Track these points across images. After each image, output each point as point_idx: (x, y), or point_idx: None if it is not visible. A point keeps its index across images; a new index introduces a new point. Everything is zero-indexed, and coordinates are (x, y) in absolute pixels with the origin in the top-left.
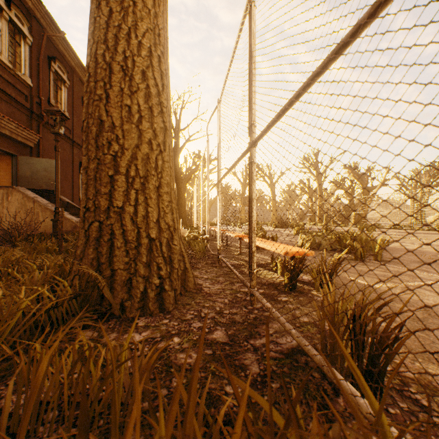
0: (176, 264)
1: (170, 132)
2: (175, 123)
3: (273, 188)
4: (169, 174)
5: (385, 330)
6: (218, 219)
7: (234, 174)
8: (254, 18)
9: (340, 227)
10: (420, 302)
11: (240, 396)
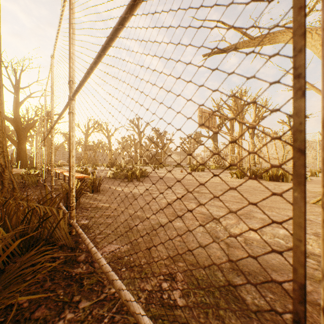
0: (7, 185)
1: (3, 113)
2: (15, 80)
3: (110, 139)
4: (2, 137)
5: (77, 191)
6: (44, 161)
7: (78, 126)
8: (53, 71)
9: (149, 166)
10: (128, 192)
11: (14, 195)
